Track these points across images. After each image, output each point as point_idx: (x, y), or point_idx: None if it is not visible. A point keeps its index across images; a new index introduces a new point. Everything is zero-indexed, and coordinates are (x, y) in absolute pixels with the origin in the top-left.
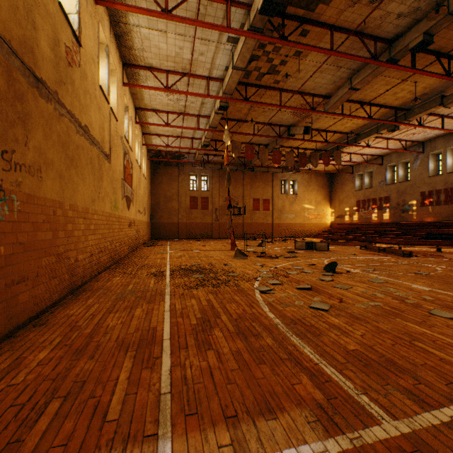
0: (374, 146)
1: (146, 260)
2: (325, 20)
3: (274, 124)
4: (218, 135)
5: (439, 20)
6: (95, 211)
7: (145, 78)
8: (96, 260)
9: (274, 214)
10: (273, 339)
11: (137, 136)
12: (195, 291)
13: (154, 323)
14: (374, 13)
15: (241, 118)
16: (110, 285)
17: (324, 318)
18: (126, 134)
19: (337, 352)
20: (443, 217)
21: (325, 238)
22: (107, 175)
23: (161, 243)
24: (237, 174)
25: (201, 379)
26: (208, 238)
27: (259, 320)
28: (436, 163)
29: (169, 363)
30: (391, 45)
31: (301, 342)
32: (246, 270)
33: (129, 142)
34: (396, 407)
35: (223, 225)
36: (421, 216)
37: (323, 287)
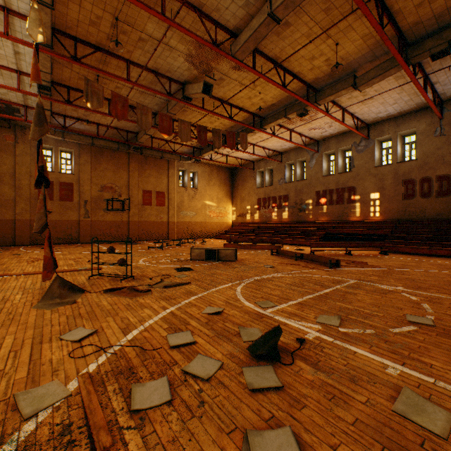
0: (280, 136)
1: None
2: None
3: (163, 75)
4: (70, 77)
5: None
6: None
7: None
8: None
9: (171, 210)
10: None
11: None
12: None
13: None
14: None
15: (102, 45)
16: None
17: None
18: None
19: None
20: (335, 217)
21: (230, 241)
22: None
23: None
24: (120, 155)
25: None
26: (72, 242)
27: None
28: (328, 163)
29: None
30: None
31: None
32: None
33: None
34: None
35: (98, 224)
36: (317, 216)
37: None
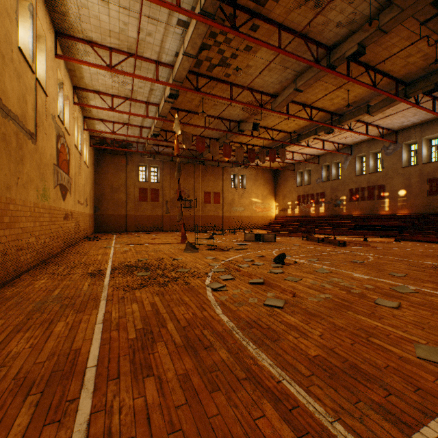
0: (313, 147)
1: (85, 256)
2: (275, 18)
3: (225, 119)
4: (168, 125)
5: (370, 34)
6: (11, 201)
7: (84, 53)
8: (13, 260)
9: (225, 207)
10: (228, 351)
11: (77, 119)
12: (139, 292)
13: (79, 342)
14: (317, 18)
15: (192, 109)
16: (29, 291)
17: (280, 317)
18: (61, 114)
19: (300, 362)
20: (366, 211)
21: (272, 230)
22: (31, 158)
23: (105, 237)
24: (188, 167)
25: (133, 430)
26: (158, 230)
27: (211, 326)
28: (361, 164)
29: (89, 408)
30: (331, 52)
31: (260, 352)
32: (197, 265)
33: (64, 124)
34: (376, 435)
35: (174, 217)
36: (350, 210)
37: (274, 280)
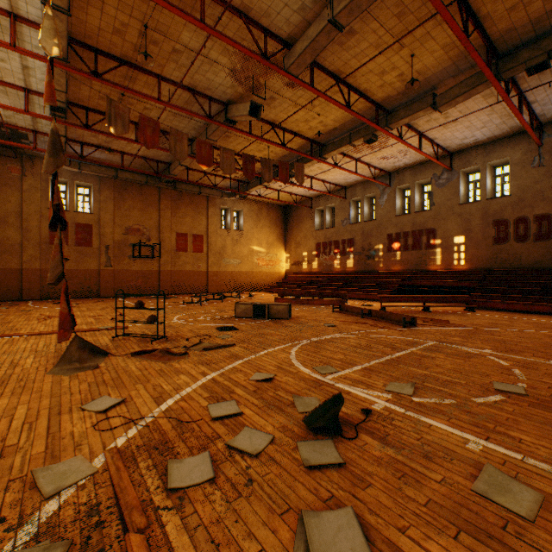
0: (343, 167)
1: None
2: None
3: (201, 94)
4: (89, 96)
5: None
6: None
7: None
8: None
9: (211, 257)
10: None
11: None
12: None
13: None
14: None
15: (128, 57)
16: None
17: None
18: None
19: None
20: (411, 265)
21: (282, 294)
22: None
23: None
24: (149, 191)
25: None
26: (91, 296)
27: None
28: (403, 200)
29: None
30: None
31: None
32: None
33: None
34: None
35: (122, 274)
36: (388, 264)
37: None
